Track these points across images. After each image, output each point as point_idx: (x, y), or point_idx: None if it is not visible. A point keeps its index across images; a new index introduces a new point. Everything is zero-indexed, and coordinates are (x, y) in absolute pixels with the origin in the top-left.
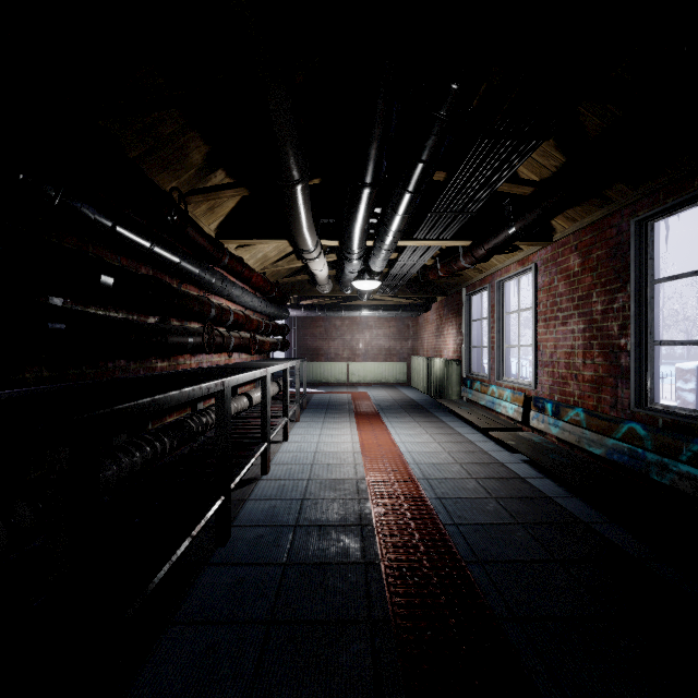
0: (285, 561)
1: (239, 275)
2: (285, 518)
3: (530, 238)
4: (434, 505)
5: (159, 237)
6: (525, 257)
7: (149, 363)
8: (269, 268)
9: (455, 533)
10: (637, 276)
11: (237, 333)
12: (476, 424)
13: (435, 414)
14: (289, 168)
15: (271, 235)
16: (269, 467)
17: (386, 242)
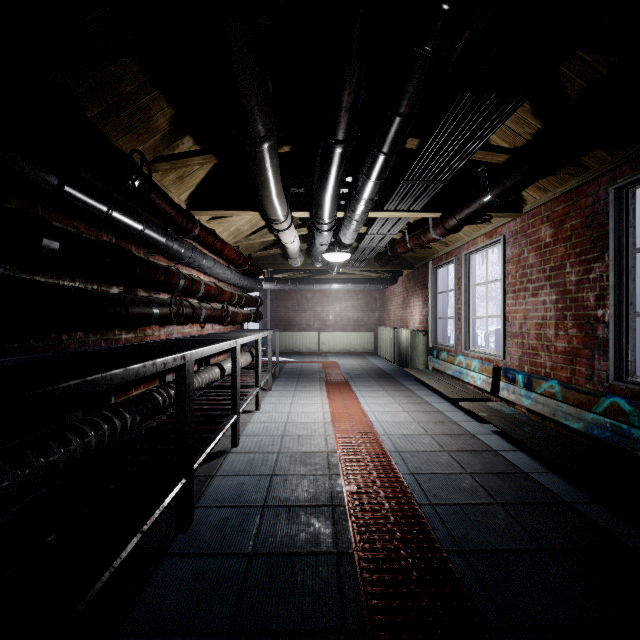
0: (250, 550)
1: (211, 247)
2: (252, 497)
3: (500, 209)
4: (408, 482)
5: (119, 201)
6: (492, 230)
7: (112, 335)
8: (242, 242)
9: (432, 516)
10: (616, 245)
11: (208, 304)
12: (445, 394)
13: (403, 383)
14: (254, 121)
15: (241, 206)
16: (239, 439)
17: (357, 212)
